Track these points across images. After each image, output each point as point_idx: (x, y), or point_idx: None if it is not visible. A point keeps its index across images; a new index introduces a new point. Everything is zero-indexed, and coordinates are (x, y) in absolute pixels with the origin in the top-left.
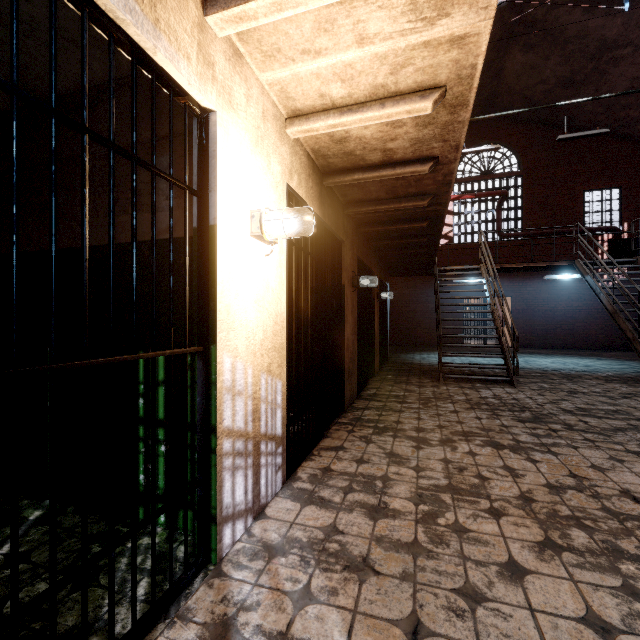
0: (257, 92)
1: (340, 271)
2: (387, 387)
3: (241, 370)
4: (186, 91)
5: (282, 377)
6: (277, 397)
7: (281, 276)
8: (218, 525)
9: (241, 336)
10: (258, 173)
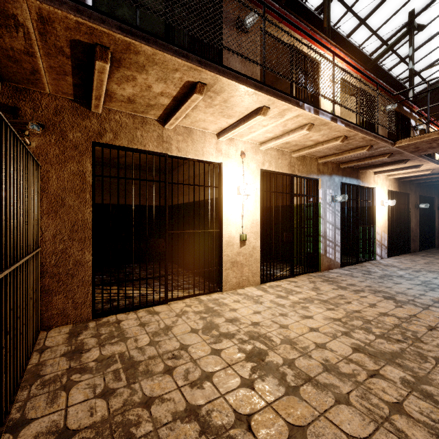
0: (381, 177)
1: (408, 203)
2: (438, 250)
3: (379, 230)
4: (371, 187)
5: (386, 234)
6: (385, 237)
7: (386, 211)
8: (375, 254)
9: (379, 224)
10: (381, 192)
